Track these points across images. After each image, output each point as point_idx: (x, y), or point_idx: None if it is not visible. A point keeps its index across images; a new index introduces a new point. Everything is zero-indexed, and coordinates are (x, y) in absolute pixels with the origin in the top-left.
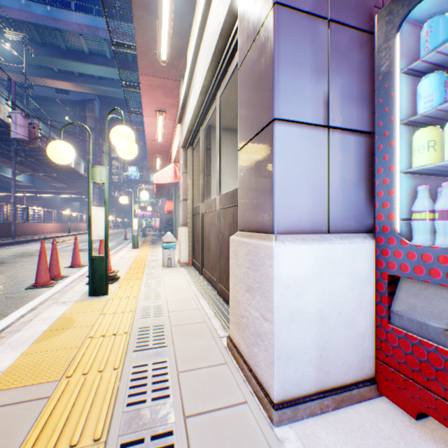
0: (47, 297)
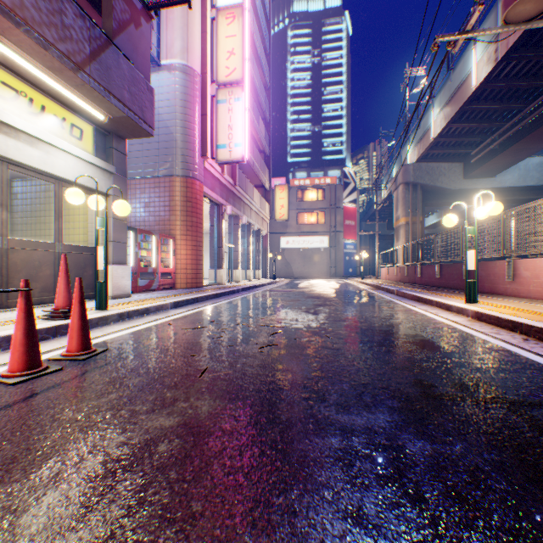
0: (108, 336)
